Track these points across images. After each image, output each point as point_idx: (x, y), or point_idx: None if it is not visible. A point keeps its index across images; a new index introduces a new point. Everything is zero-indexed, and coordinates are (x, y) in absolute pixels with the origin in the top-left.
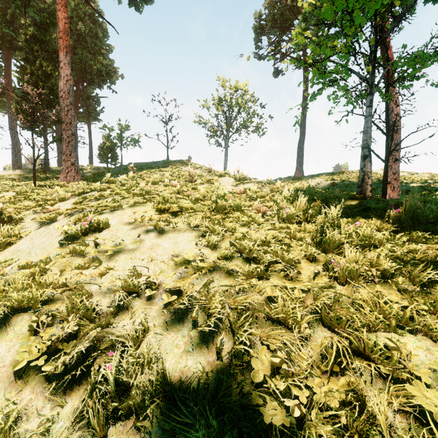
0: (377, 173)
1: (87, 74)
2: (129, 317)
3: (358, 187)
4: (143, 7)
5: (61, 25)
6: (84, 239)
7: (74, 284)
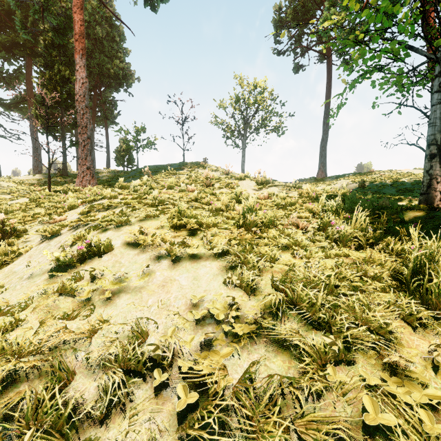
0: (412, 173)
1: (105, 78)
2: (124, 422)
3: (422, 195)
4: (158, 6)
5: (77, 27)
6: (80, 266)
7: (53, 347)
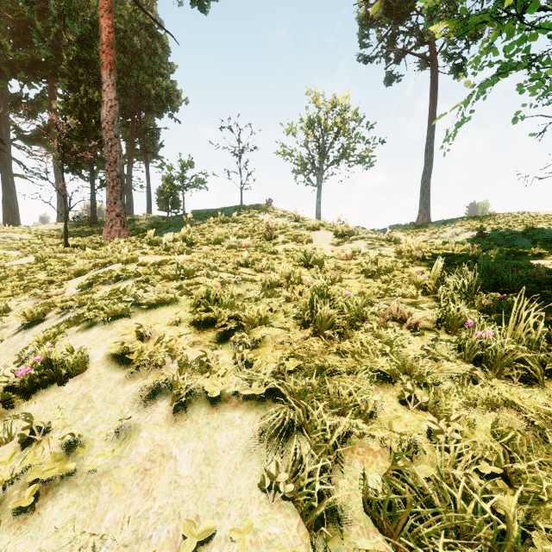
0: (551, 216)
1: (144, 101)
2: None
3: None
4: (209, 4)
5: (104, 36)
6: (24, 404)
7: None
